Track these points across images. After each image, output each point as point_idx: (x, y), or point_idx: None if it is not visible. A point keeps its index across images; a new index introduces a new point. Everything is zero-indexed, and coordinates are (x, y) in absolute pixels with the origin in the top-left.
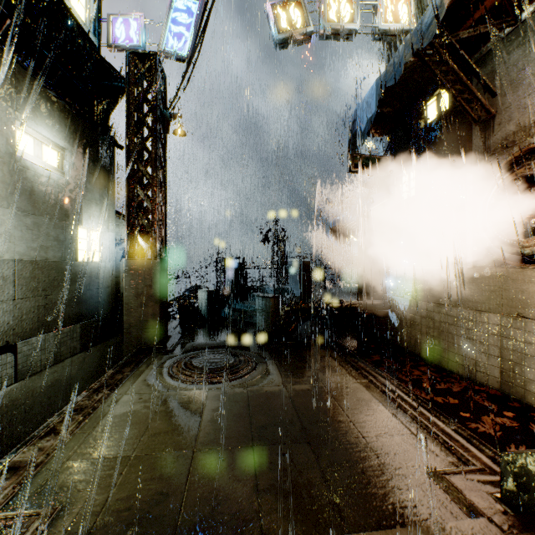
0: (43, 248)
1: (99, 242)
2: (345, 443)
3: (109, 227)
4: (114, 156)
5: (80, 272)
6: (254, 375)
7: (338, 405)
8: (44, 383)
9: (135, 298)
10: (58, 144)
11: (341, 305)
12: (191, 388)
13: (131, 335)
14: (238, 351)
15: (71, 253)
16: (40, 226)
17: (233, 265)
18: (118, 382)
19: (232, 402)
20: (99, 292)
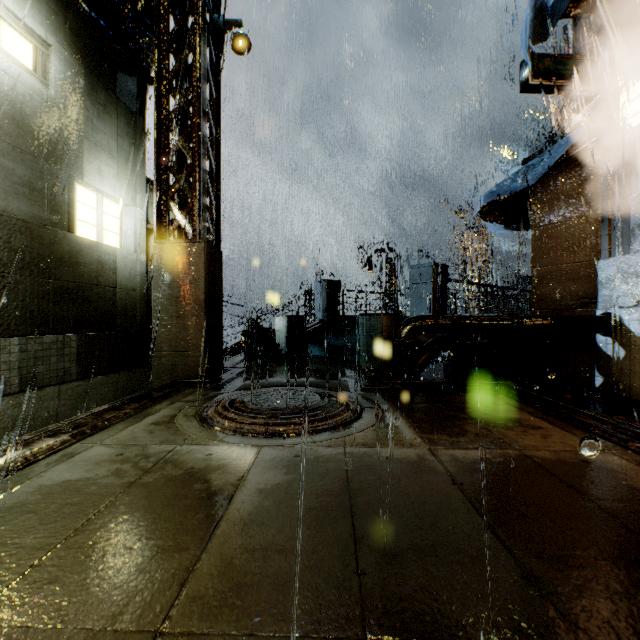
0: None
1: (121, 221)
2: None
3: (136, 200)
4: (144, 95)
5: (79, 252)
6: (358, 426)
7: (599, 507)
8: None
9: (169, 302)
10: (32, 29)
11: (511, 321)
12: (229, 441)
13: (162, 361)
14: (329, 390)
15: (60, 218)
16: None
17: (325, 283)
18: (99, 423)
19: (309, 476)
20: (117, 294)
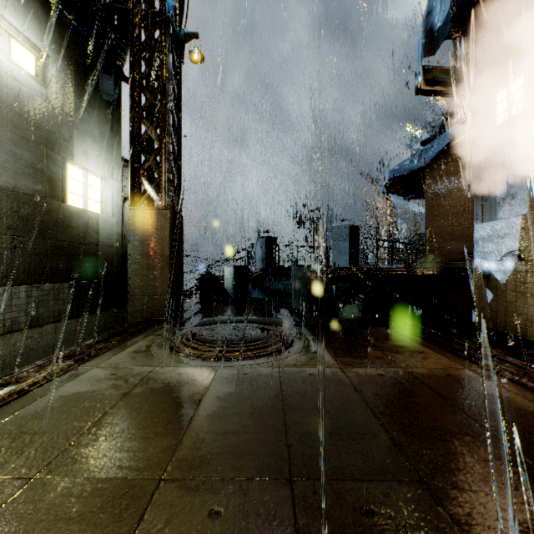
0: (10, 172)
1: (101, 192)
2: (518, 494)
3: (114, 175)
4: (119, 91)
5: (70, 218)
6: (290, 352)
7: (451, 404)
8: (10, 351)
9: (141, 257)
10: (35, 44)
11: (407, 271)
12: (194, 364)
13: (136, 303)
14: (267, 326)
15: (55, 191)
16: (4, 141)
17: (264, 239)
18: (93, 351)
19: (254, 387)
20: (99, 250)
